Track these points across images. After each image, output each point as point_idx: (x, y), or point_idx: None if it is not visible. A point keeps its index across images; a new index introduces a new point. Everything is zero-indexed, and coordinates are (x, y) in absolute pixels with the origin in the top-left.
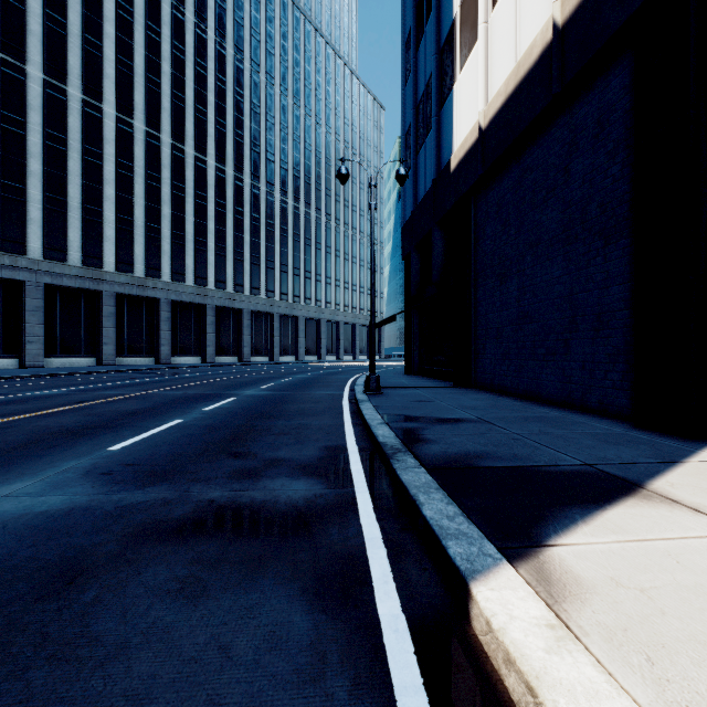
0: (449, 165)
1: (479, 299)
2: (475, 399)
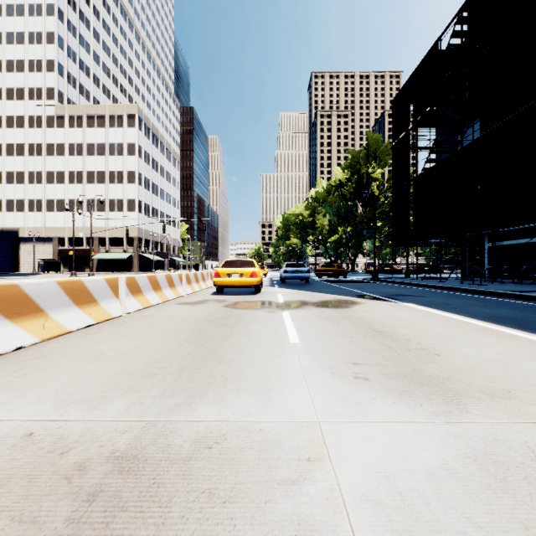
0: None
1: None
2: None
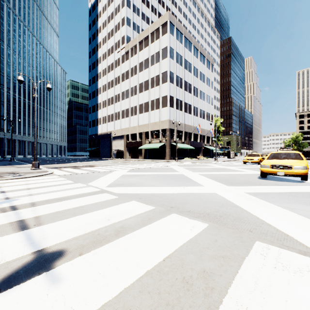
0: (98, 134)
1: (101, 149)
2: (101, 158)
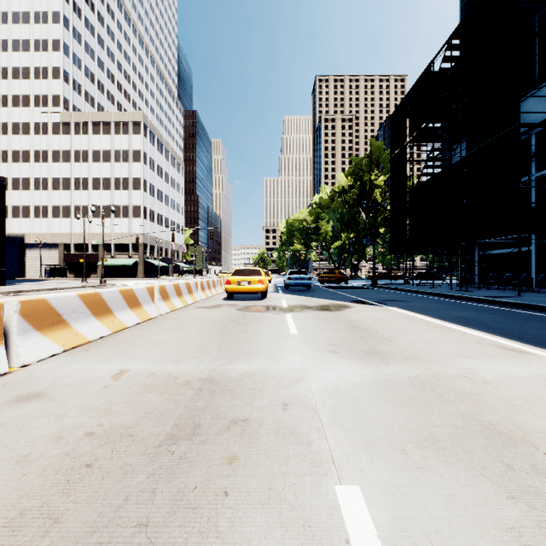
0: None
1: None
2: None
